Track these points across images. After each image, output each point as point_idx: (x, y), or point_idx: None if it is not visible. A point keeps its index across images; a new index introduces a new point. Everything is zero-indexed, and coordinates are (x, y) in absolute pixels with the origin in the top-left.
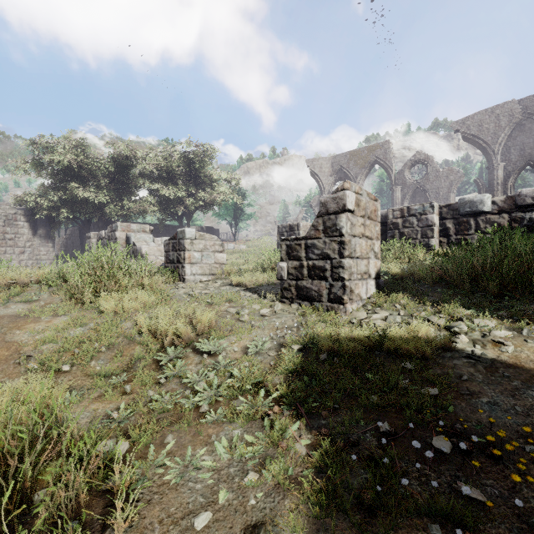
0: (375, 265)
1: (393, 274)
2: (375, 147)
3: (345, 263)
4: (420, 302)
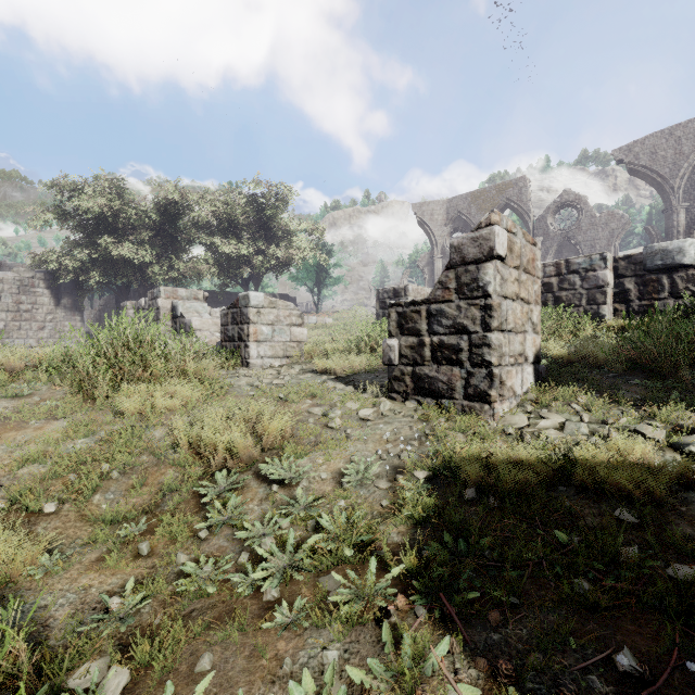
0: (533, 343)
1: (554, 357)
2: (505, 185)
3: (492, 339)
4: (610, 400)
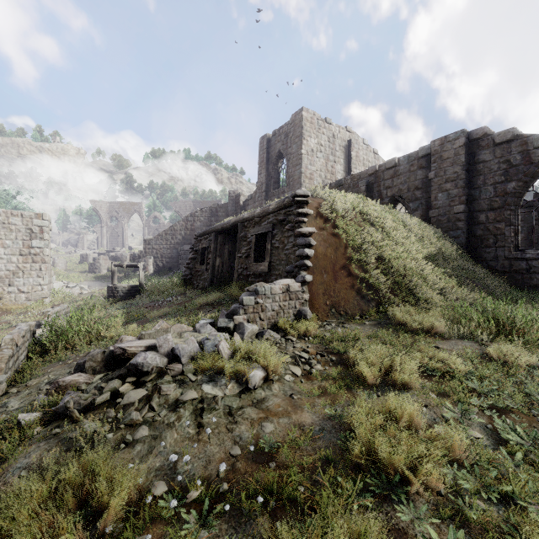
0: (107, 267)
1: None
2: (134, 203)
3: (101, 267)
4: None
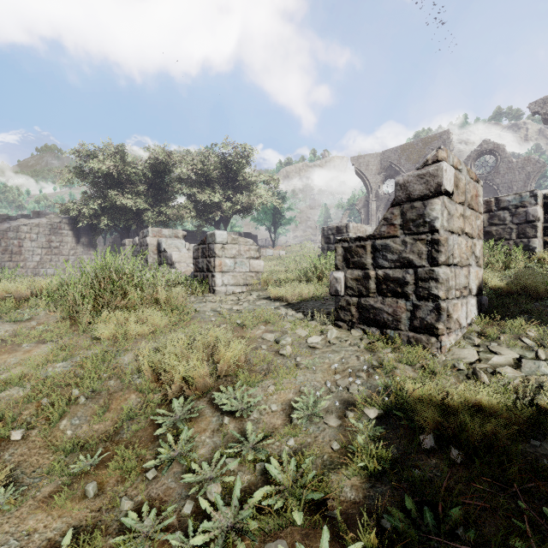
0: (476, 276)
1: (492, 288)
2: (431, 138)
3: (439, 273)
4: None
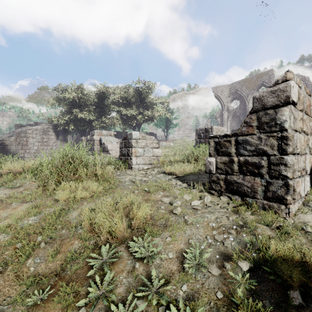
0: (309, 161)
1: None
2: (261, 74)
3: (288, 160)
4: None
